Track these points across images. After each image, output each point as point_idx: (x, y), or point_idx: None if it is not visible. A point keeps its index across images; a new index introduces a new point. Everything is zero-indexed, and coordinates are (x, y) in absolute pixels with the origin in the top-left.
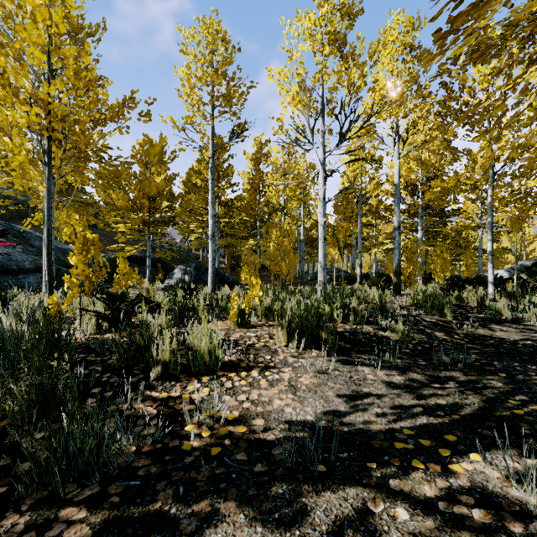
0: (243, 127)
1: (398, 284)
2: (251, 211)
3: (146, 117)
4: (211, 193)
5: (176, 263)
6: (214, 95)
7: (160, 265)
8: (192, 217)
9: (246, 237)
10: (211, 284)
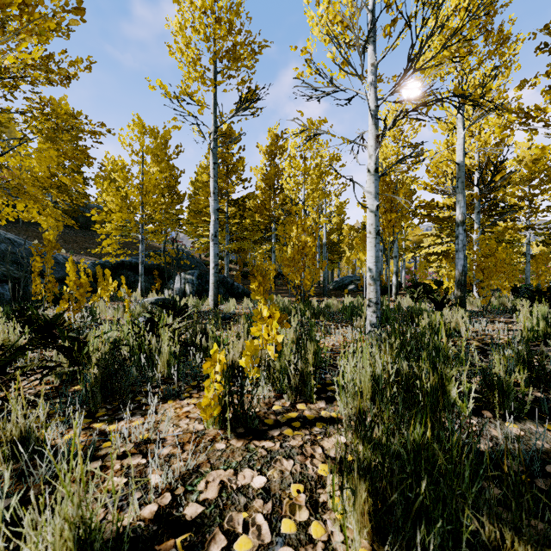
0: (254, 95)
1: (463, 299)
2: (265, 211)
3: (75, 14)
4: (213, 181)
5: (182, 271)
6: (215, 51)
7: (157, 273)
8: (197, 218)
9: (259, 241)
10: (213, 298)
